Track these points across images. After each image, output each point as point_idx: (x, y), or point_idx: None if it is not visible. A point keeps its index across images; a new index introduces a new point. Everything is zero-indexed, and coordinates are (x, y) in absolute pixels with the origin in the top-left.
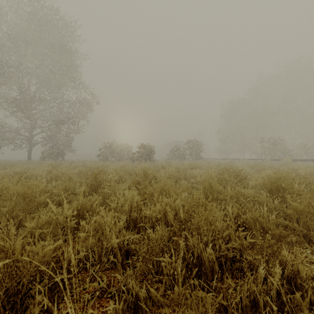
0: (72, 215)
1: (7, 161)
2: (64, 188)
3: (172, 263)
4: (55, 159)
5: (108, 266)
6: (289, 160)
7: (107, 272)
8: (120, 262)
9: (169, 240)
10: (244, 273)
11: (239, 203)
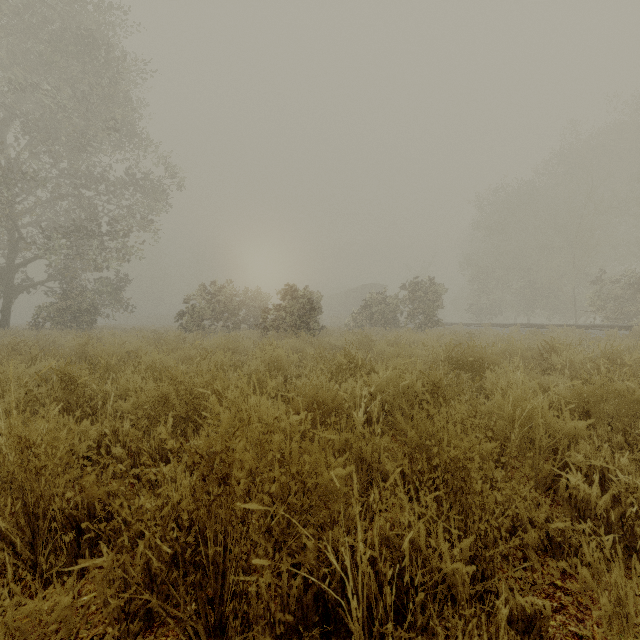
0: None
1: None
2: None
3: None
4: (71, 325)
5: None
6: None
7: None
8: None
9: None
10: None
11: None
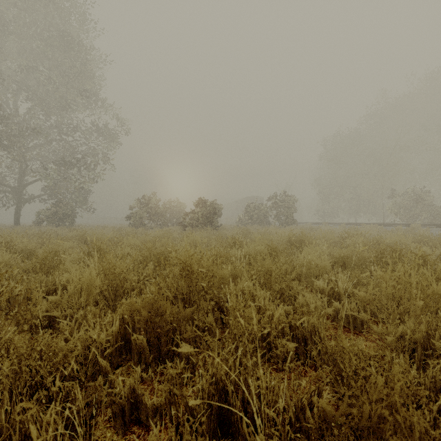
0: None
1: None
2: None
3: None
4: (59, 223)
5: None
6: None
7: None
8: None
9: None
10: None
11: None
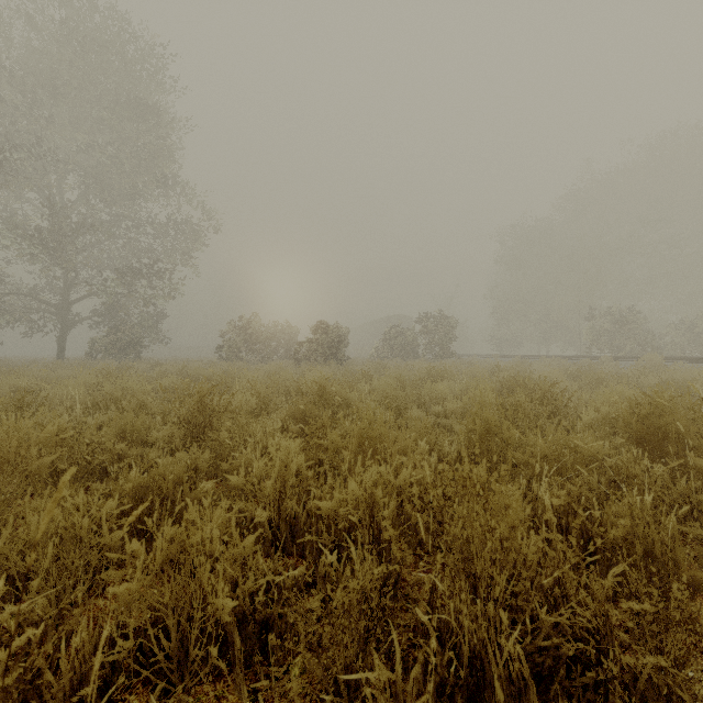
0: (120, 510)
1: (10, 362)
2: (118, 430)
3: (397, 681)
4: (119, 356)
5: (205, 677)
6: (658, 360)
7: (205, 688)
8: (242, 664)
9: (382, 586)
10: (606, 698)
11: (564, 474)
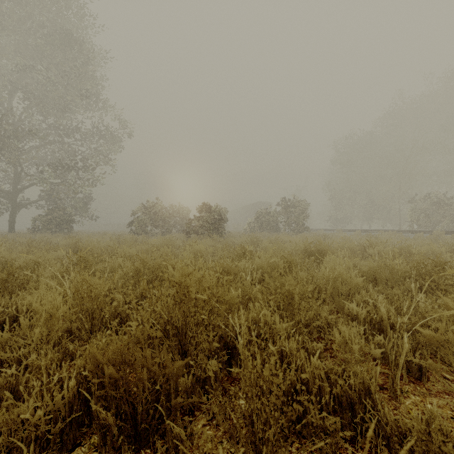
0: None
1: None
2: None
3: None
4: (56, 230)
5: None
6: None
7: None
8: None
9: None
10: None
11: None
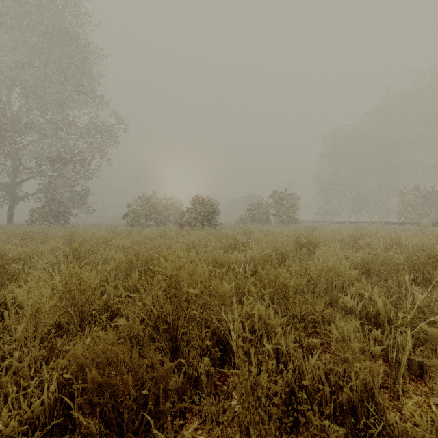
0: None
1: None
2: None
3: None
4: (53, 222)
5: None
6: None
7: None
8: None
9: None
10: None
11: None
